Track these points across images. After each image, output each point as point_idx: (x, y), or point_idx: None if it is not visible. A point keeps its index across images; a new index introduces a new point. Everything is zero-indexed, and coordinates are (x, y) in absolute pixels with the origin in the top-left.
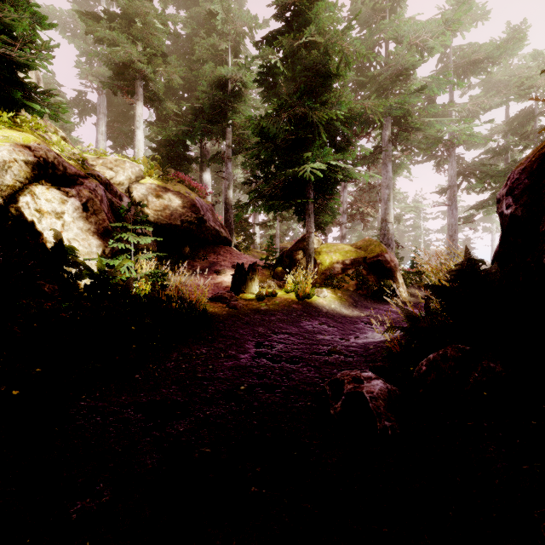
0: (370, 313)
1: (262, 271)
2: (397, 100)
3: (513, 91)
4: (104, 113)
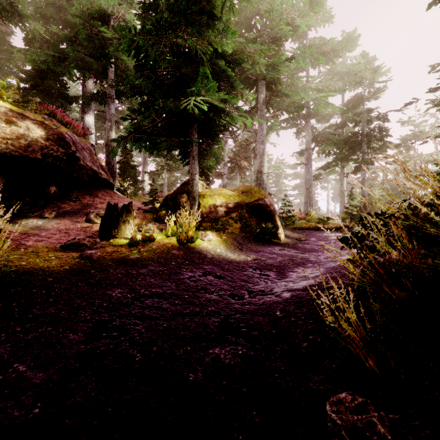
0: (257, 257)
1: (144, 214)
2: (273, 59)
3: (351, 78)
4: None
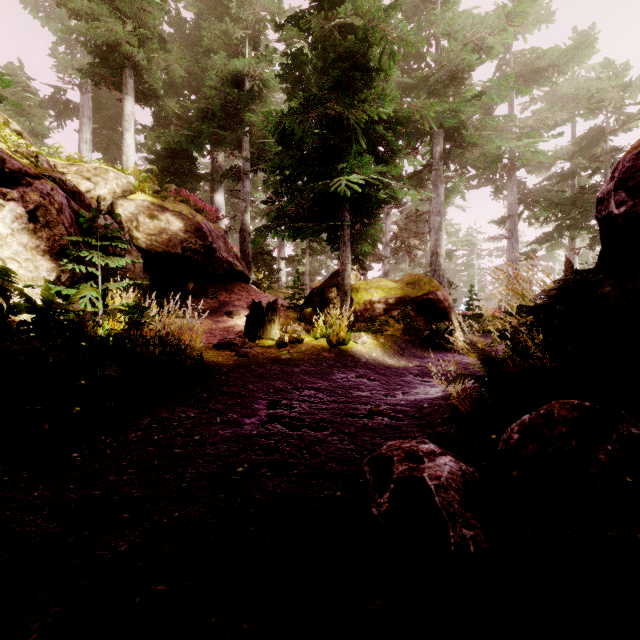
0: (421, 363)
1: (287, 313)
2: (451, 105)
3: (582, 105)
4: (89, 117)
